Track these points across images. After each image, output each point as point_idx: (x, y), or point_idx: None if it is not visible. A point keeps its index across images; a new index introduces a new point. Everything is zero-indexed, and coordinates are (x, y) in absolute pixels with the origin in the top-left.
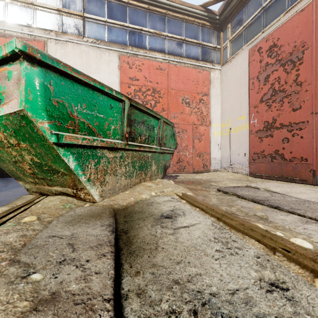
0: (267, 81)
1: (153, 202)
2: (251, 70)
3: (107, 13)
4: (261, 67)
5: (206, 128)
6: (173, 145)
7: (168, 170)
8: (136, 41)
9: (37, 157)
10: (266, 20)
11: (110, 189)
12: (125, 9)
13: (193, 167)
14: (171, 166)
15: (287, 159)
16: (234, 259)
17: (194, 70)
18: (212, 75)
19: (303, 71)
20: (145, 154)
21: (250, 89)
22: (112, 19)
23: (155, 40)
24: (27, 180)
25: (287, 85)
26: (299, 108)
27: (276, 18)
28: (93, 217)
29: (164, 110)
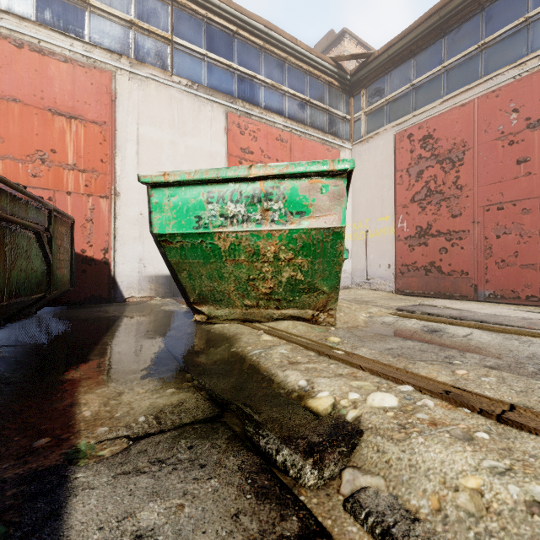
0: (420, 178)
1: (385, 322)
2: (398, 160)
3: (206, 41)
4: (412, 159)
5: None
6: None
7: None
8: (247, 94)
9: (304, 274)
10: (417, 102)
11: None
12: (232, 41)
13: None
14: None
15: (445, 273)
16: (537, 345)
17: (321, 146)
18: (342, 155)
19: (463, 174)
20: None
21: (397, 183)
22: (213, 53)
23: (272, 96)
24: (240, 303)
25: (445, 186)
26: (459, 214)
27: (430, 103)
28: (371, 337)
29: None
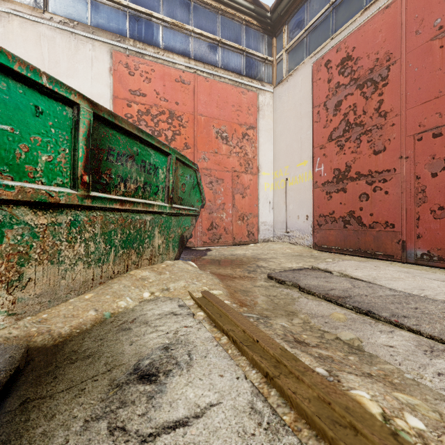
0: (338, 110)
1: (137, 319)
2: (315, 94)
3: None
4: (330, 90)
5: (253, 177)
6: (198, 201)
7: (194, 241)
8: (142, 33)
9: None
10: (337, 22)
11: (39, 293)
12: None
13: (233, 236)
14: (199, 234)
15: (366, 225)
16: None
17: (234, 89)
18: (261, 99)
19: (388, 96)
20: (138, 217)
21: (315, 121)
22: None
23: (173, 36)
24: None
25: (366, 116)
26: (383, 149)
27: (350, 19)
28: None
29: (188, 146)
